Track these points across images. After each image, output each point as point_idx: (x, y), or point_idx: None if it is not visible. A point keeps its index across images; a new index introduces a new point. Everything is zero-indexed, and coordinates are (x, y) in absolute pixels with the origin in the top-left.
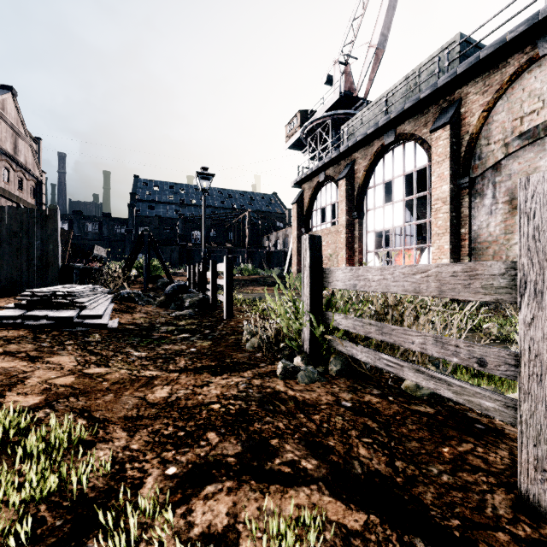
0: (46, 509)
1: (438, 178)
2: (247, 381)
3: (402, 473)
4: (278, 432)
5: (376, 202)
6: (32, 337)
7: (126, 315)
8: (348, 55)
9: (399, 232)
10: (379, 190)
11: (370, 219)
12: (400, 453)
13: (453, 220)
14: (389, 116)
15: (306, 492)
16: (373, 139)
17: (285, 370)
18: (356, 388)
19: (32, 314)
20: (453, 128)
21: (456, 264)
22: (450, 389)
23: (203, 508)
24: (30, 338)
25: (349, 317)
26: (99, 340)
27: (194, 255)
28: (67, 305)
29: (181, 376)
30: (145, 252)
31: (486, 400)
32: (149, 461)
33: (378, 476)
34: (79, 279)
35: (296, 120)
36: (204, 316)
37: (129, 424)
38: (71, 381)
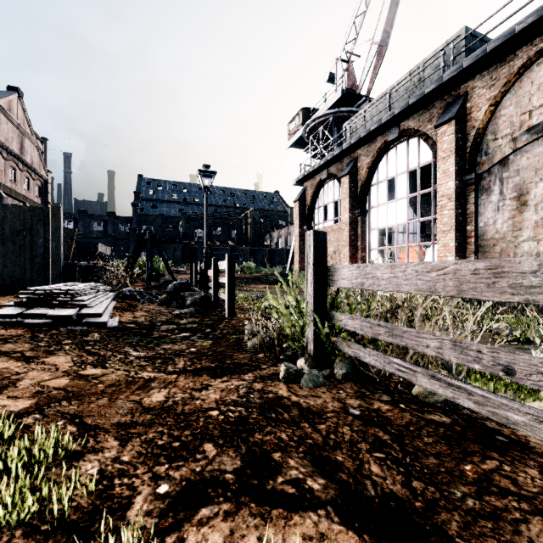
0: (21, 535)
1: (444, 174)
2: (248, 385)
3: (420, 495)
4: (280, 445)
5: (379, 199)
6: (30, 336)
7: (127, 314)
8: (350, 52)
9: (402, 229)
10: (383, 187)
11: (373, 216)
12: (417, 471)
13: (459, 217)
14: (392, 112)
15: (313, 519)
16: (376, 136)
17: (287, 373)
18: (364, 394)
19: (32, 312)
20: (459, 123)
21: (478, 261)
22: (471, 398)
23: (196, 537)
24: (27, 337)
25: (355, 317)
26: (98, 339)
27: (197, 253)
28: (67, 303)
29: (179, 378)
30: (148, 250)
31: (514, 413)
32: (140, 477)
33: (393, 499)
34: (81, 276)
35: (298, 119)
36: (206, 315)
37: (122, 431)
38: (65, 383)
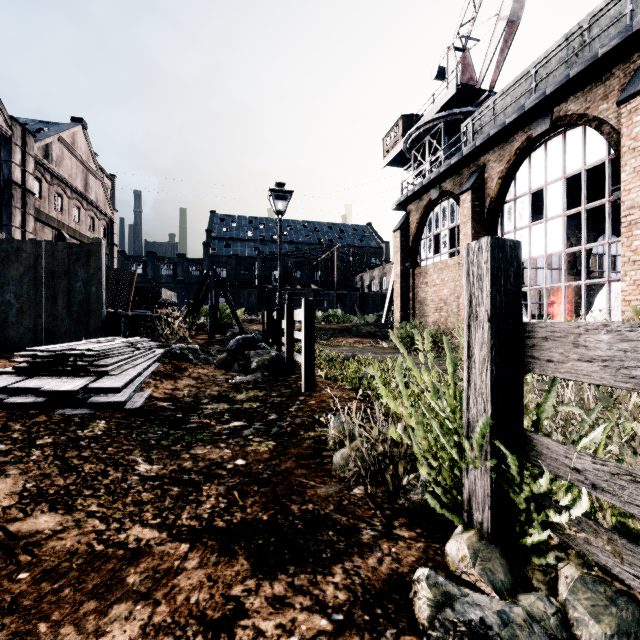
0: None
1: (634, 173)
2: None
3: None
4: None
5: (517, 220)
6: None
7: (167, 383)
8: (466, 36)
9: (542, 264)
10: (523, 203)
11: None
12: None
13: None
14: (542, 92)
15: None
16: (513, 132)
17: (443, 628)
18: None
19: (23, 385)
20: None
21: None
22: None
23: None
24: None
25: None
26: (98, 434)
27: (274, 299)
28: (82, 369)
29: (189, 560)
30: (211, 295)
31: None
32: None
33: None
34: (129, 329)
35: (397, 129)
36: (274, 385)
37: None
38: None
